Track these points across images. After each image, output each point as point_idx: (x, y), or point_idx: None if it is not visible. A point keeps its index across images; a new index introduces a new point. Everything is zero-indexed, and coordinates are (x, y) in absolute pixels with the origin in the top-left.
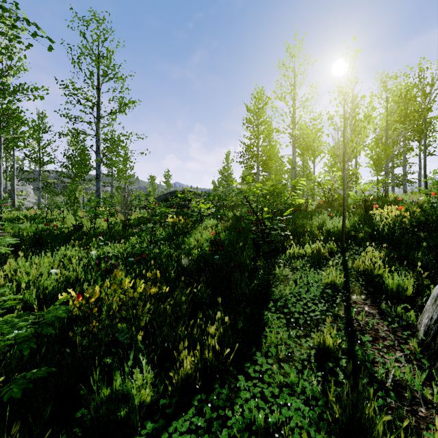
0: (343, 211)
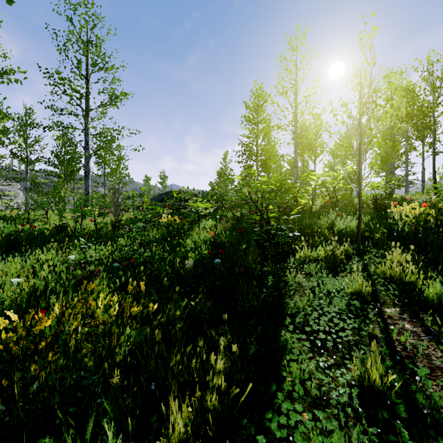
0: (359, 208)
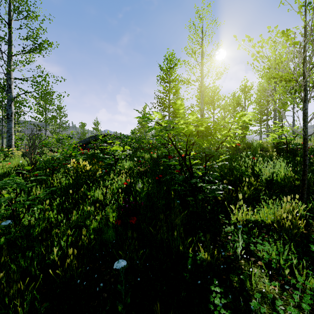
0: (305, 157)
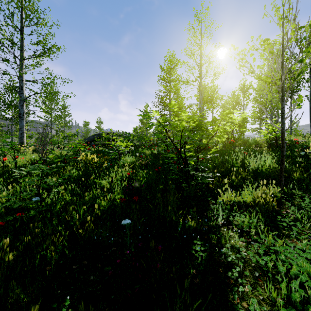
0: (282, 148)
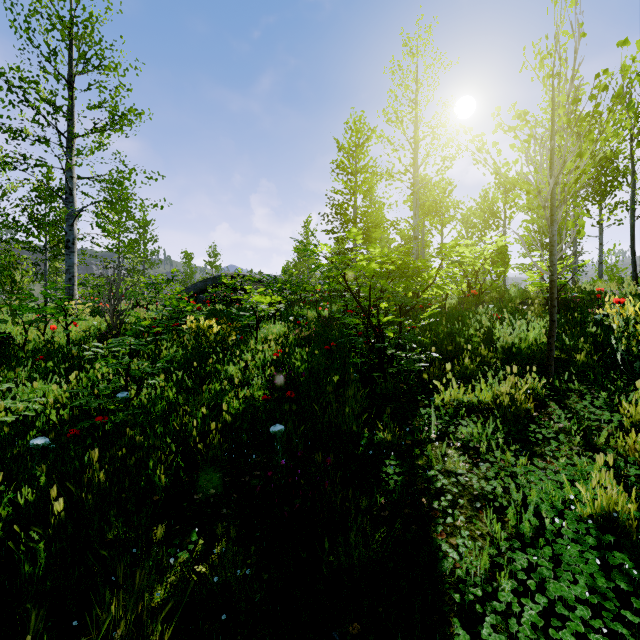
0: (552, 309)
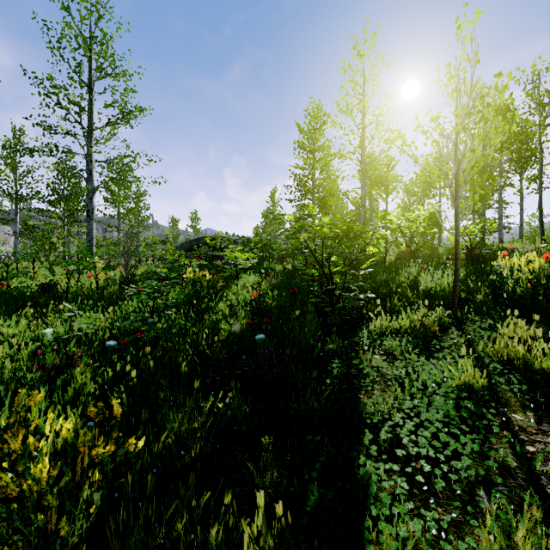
0: (456, 261)
